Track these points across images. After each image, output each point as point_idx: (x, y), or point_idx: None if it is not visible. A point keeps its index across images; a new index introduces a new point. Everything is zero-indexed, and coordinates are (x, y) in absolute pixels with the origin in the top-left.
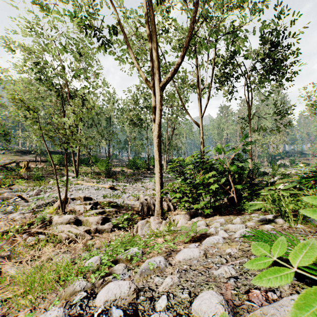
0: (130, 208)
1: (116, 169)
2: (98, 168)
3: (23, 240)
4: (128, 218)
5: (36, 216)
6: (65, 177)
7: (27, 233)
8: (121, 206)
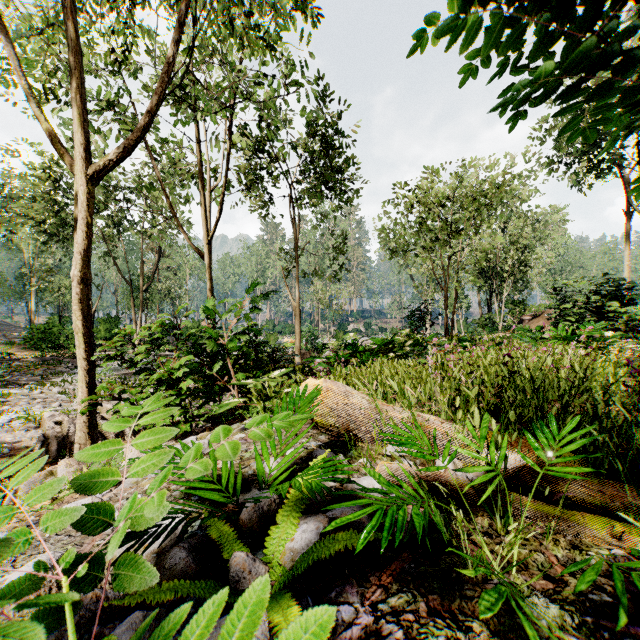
0: (8, 451)
1: None
2: None
3: None
4: None
5: None
6: None
7: None
8: None
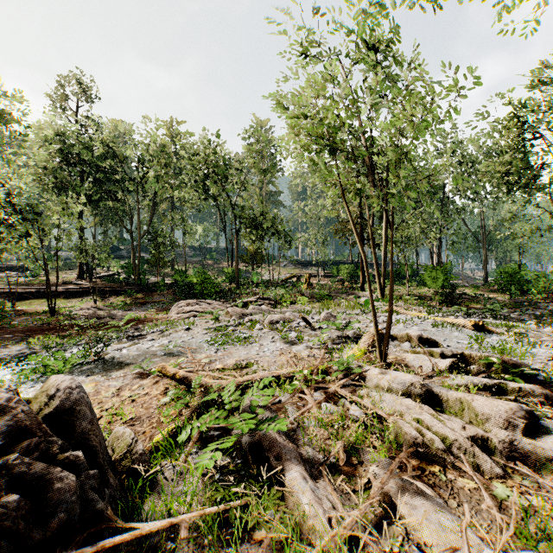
0: None
1: (459, 292)
2: (417, 288)
3: (317, 407)
4: None
5: (332, 359)
6: (362, 299)
7: (322, 390)
8: (551, 382)
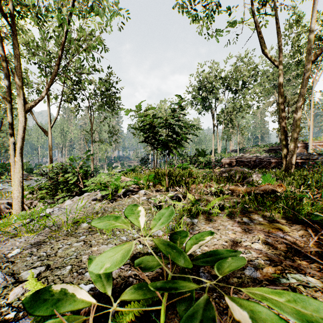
0: None
1: None
2: None
3: None
4: None
5: None
6: None
7: None
8: None
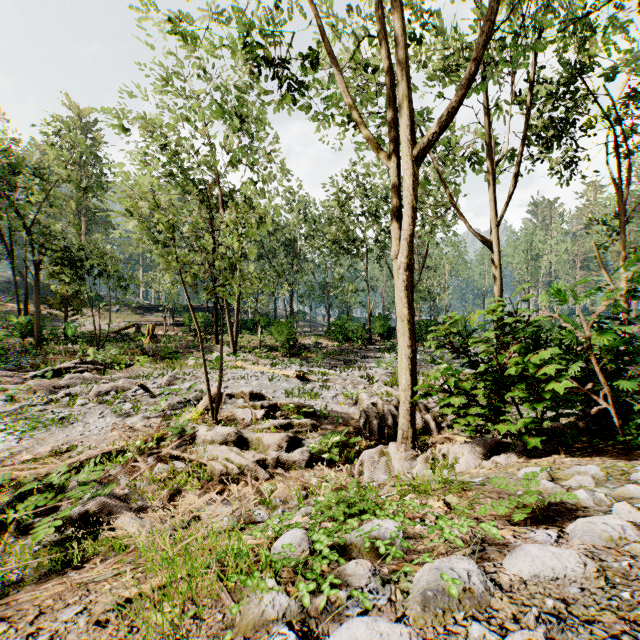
0: (341, 421)
1: (306, 341)
2: (271, 338)
3: (149, 470)
4: (340, 441)
5: (169, 425)
6: (214, 354)
7: (156, 455)
8: (322, 415)
